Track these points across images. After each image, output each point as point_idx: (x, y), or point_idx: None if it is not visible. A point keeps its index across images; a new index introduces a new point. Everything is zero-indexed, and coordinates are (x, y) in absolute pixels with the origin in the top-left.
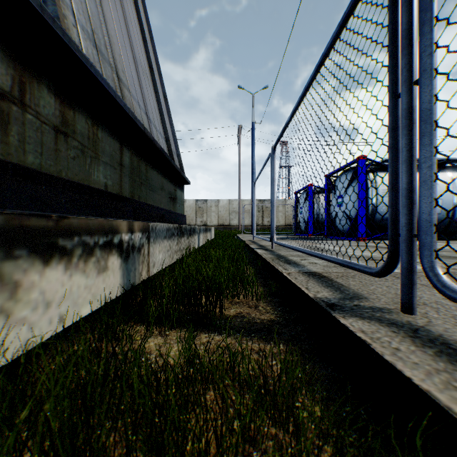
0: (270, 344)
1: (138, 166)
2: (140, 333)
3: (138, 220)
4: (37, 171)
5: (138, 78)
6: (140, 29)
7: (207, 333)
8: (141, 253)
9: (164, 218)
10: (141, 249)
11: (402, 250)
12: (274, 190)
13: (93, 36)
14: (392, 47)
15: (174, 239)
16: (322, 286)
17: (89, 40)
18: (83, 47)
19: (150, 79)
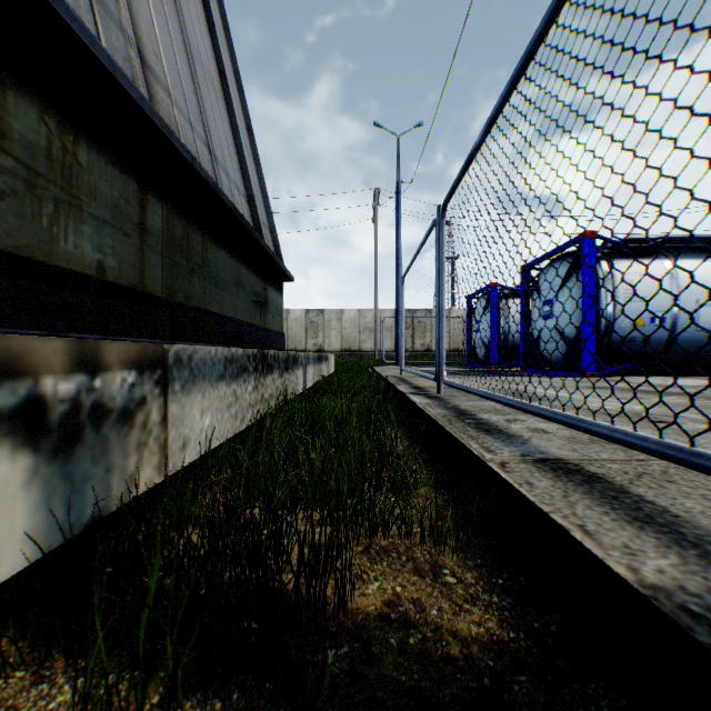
0: None
1: (186, 236)
2: None
3: (184, 340)
4: None
5: (194, 81)
6: (203, 5)
7: None
8: (137, 424)
9: (242, 338)
10: (134, 413)
11: None
12: (443, 285)
13: None
14: None
15: (247, 380)
16: (621, 520)
17: None
18: None
19: (220, 92)
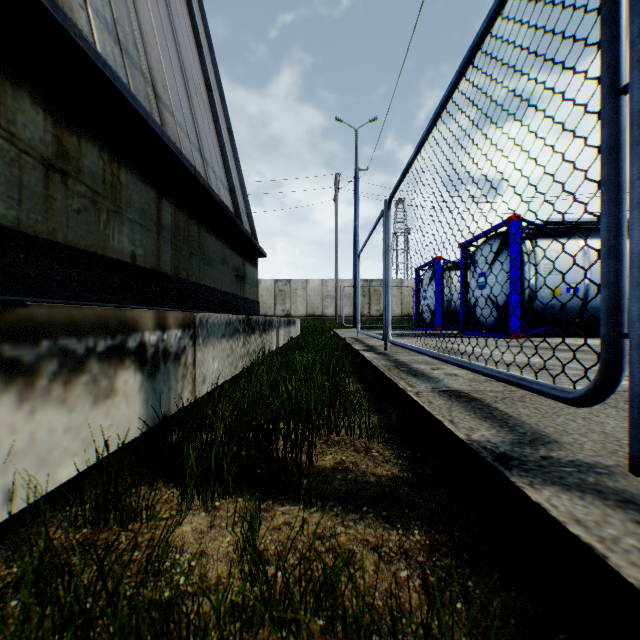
0: (396, 529)
1: (187, 227)
2: (170, 503)
3: (187, 308)
4: (10, 230)
5: (189, 99)
6: (192, 30)
7: (286, 503)
8: (181, 363)
9: (227, 306)
10: (180, 356)
11: (632, 363)
12: (389, 264)
13: (114, 27)
14: (609, 6)
15: (239, 338)
16: (476, 418)
17: (108, 32)
18: (96, 41)
19: (207, 103)
